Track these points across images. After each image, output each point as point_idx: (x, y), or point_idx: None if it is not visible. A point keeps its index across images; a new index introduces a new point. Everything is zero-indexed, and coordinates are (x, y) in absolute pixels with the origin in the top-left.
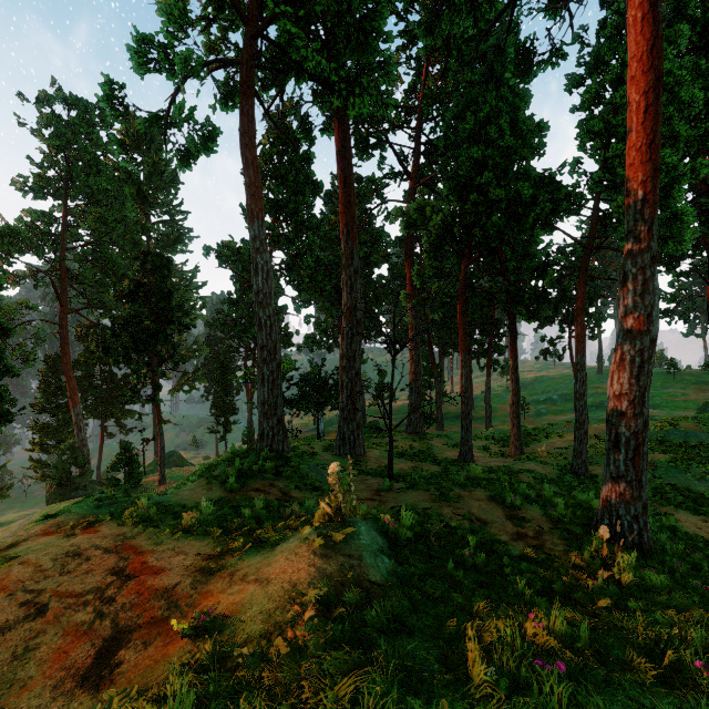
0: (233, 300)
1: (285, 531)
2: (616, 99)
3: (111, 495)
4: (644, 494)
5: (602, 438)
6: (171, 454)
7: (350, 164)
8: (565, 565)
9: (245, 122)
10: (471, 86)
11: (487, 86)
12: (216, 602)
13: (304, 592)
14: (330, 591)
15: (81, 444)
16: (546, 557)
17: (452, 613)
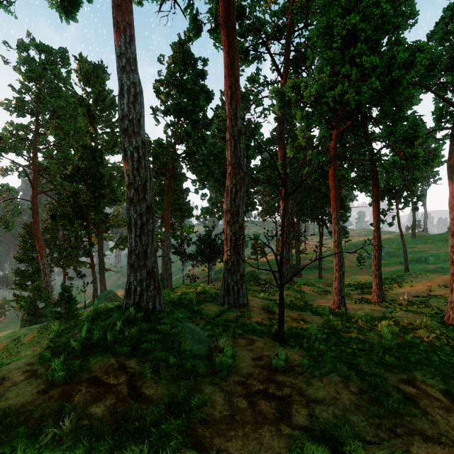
0: None
1: None
2: None
3: None
4: None
5: None
6: (108, 292)
7: (234, 29)
8: None
9: None
10: None
11: None
12: None
13: None
14: None
15: (46, 285)
16: None
17: None
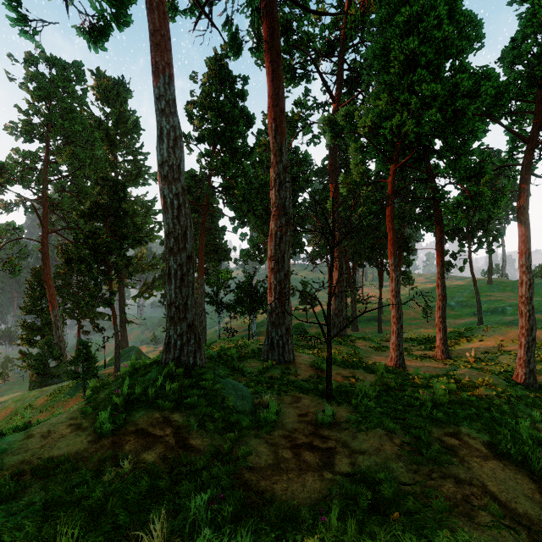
0: None
1: None
2: None
3: None
4: None
5: None
6: (131, 349)
7: (279, 55)
8: None
9: None
10: None
11: None
12: None
13: None
14: None
15: (58, 340)
16: None
17: None
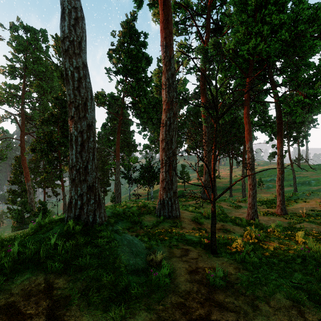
0: (103, 124)
1: None
2: None
3: None
4: None
5: None
6: None
7: None
8: None
9: None
10: None
11: None
12: None
13: None
14: None
15: (30, 201)
16: None
17: None
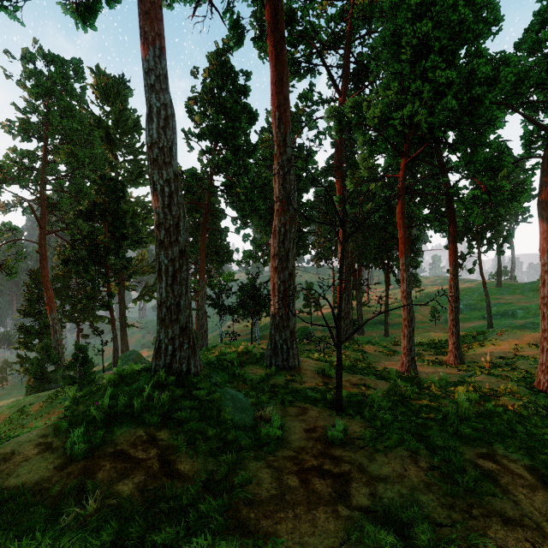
0: None
1: None
2: None
3: None
4: None
5: None
6: (130, 353)
7: (283, 38)
8: None
9: None
10: None
11: None
12: None
13: None
14: None
15: (56, 344)
16: None
17: None
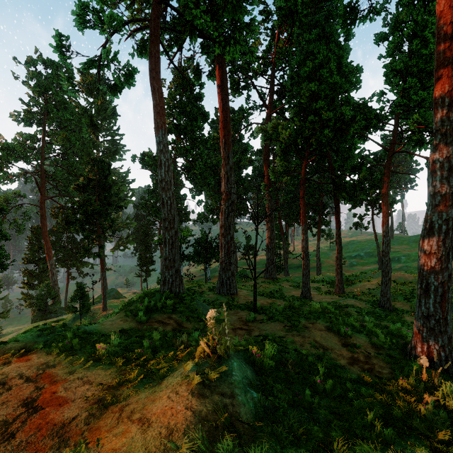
0: (150, 190)
1: (173, 362)
2: (413, 45)
3: (51, 326)
4: (449, 329)
5: (398, 282)
6: (111, 290)
7: (227, 95)
8: (395, 389)
9: (153, 61)
10: (309, 43)
11: (320, 43)
12: (100, 444)
13: (178, 442)
14: (204, 441)
15: (54, 284)
16: (379, 381)
17: (316, 452)
